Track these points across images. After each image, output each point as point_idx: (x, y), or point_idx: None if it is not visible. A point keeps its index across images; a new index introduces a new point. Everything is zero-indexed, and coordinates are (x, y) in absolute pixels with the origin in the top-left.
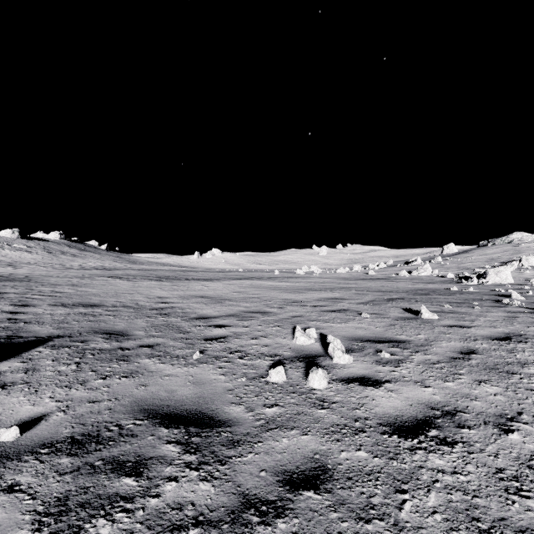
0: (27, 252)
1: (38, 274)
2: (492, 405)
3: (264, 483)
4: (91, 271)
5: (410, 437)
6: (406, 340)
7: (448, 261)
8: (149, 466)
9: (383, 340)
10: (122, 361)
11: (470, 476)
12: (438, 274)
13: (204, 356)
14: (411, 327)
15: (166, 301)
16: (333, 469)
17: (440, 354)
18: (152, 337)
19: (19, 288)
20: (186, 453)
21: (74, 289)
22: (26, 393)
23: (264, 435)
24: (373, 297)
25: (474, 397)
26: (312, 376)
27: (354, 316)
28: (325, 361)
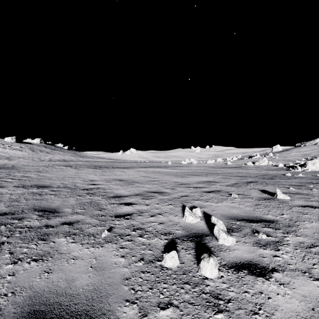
0: (20, 150)
1: (21, 164)
2: None
3: None
4: (55, 162)
5: None
6: (274, 220)
7: (277, 156)
8: None
9: (255, 220)
10: (41, 241)
11: None
12: (272, 164)
13: (111, 234)
14: (273, 207)
15: (95, 183)
16: None
17: (310, 235)
18: (75, 214)
19: (2, 173)
20: None
21: (38, 174)
22: None
23: None
24: (235, 180)
25: None
26: (204, 264)
27: (226, 196)
28: (212, 242)
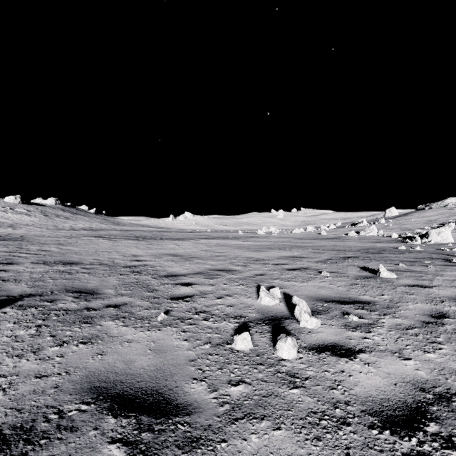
0: (27, 215)
1: (33, 234)
2: None
3: None
4: (79, 231)
5: (406, 434)
6: (371, 301)
7: (391, 223)
8: None
9: (347, 301)
10: (84, 324)
11: None
12: (383, 234)
13: (168, 318)
14: (373, 286)
15: (140, 259)
16: None
17: (410, 317)
18: (120, 296)
19: (10, 247)
20: None
21: (59, 247)
22: None
23: (229, 428)
24: (329, 255)
25: None
26: (280, 345)
27: (314, 275)
28: (292, 324)
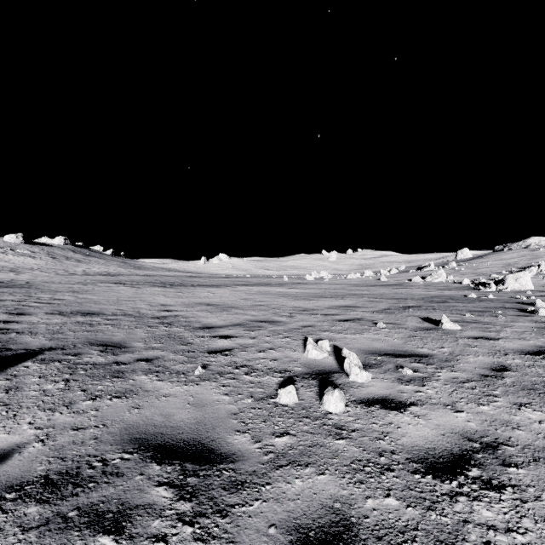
0: (31, 257)
1: (40, 280)
2: (539, 436)
3: (274, 544)
4: (94, 277)
5: (448, 478)
6: (429, 354)
7: (463, 267)
8: (134, 519)
9: (403, 354)
10: (116, 378)
11: (529, 536)
12: (453, 280)
13: (206, 372)
14: (433, 339)
15: (169, 309)
16: (358, 524)
17: (469, 370)
18: (151, 349)
19: (17, 295)
20: (179, 500)
21: (75, 296)
22: (3, 418)
23: (274, 474)
24: (387, 305)
25: (516, 425)
26: (327, 398)
27: (369, 326)
28: (341, 379)
